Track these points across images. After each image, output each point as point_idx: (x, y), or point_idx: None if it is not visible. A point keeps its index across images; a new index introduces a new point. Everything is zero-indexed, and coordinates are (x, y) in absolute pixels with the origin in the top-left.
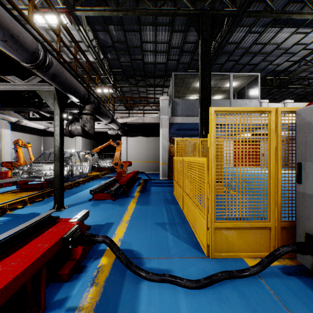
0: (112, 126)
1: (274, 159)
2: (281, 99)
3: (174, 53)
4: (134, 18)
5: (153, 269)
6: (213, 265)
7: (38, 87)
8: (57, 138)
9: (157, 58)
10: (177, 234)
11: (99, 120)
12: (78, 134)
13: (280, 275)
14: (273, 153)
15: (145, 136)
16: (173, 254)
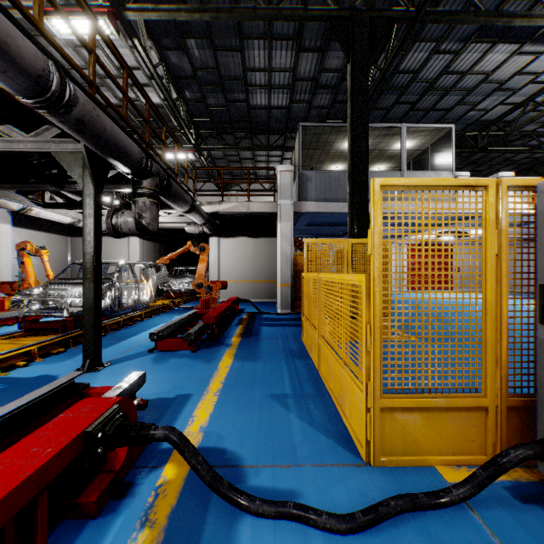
0: (193, 219)
1: (493, 277)
2: (491, 171)
3: (302, 89)
4: (231, 25)
5: (264, 489)
6: (379, 482)
7: (55, 146)
8: (89, 238)
9: (272, 98)
10: (309, 417)
11: (168, 207)
12: (129, 231)
13: (510, 502)
14: (491, 266)
15: (251, 237)
16: (301, 458)
